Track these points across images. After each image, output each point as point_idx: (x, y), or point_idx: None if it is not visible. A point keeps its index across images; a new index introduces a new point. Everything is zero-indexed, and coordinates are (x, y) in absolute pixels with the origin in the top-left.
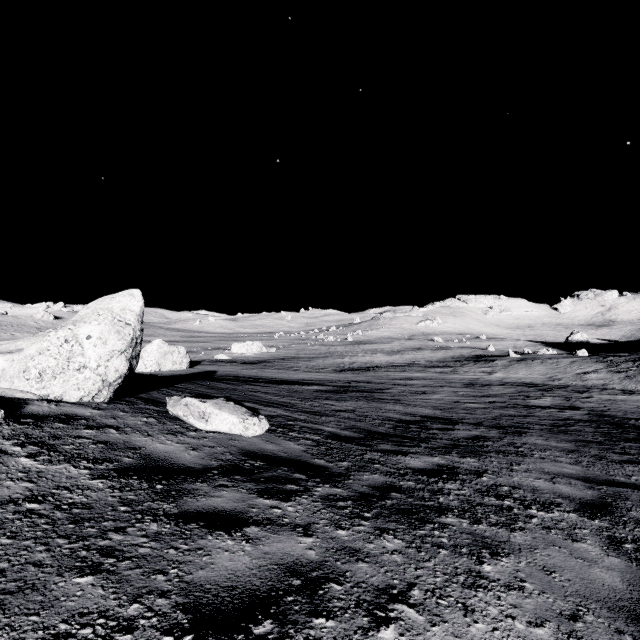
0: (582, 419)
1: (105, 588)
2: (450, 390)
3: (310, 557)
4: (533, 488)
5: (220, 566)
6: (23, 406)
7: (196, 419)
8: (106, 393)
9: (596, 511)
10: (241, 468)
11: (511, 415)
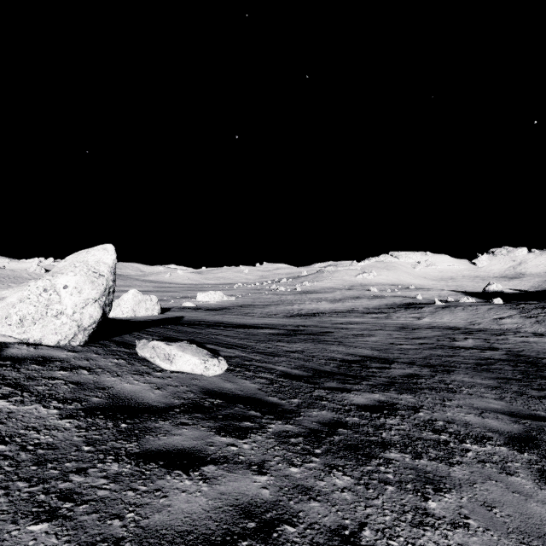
0: (501, 358)
1: (59, 536)
2: (385, 333)
3: (264, 497)
4: (465, 423)
5: (176, 508)
6: (3, 349)
7: (162, 360)
8: (81, 337)
9: (524, 444)
10: (201, 406)
11: (439, 355)
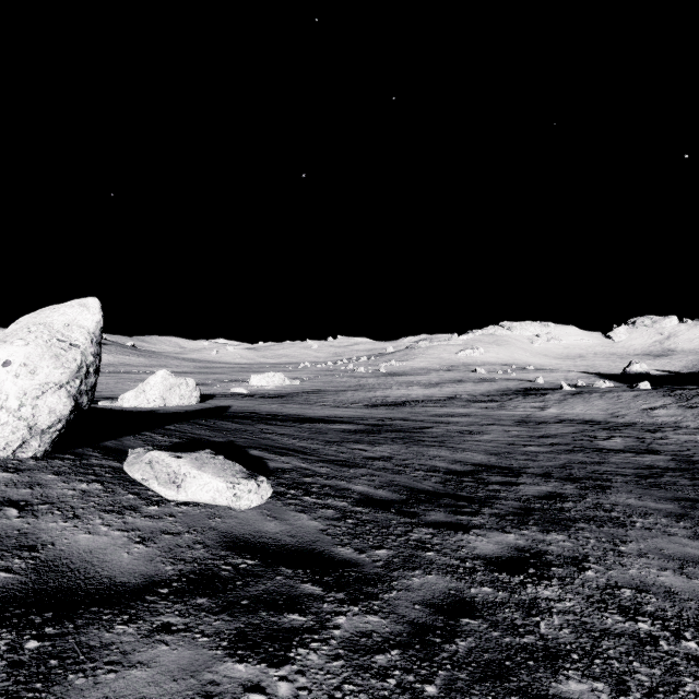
0: (669, 467)
1: None
2: (501, 429)
3: None
4: (666, 590)
5: None
6: None
7: (162, 484)
8: (37, 444)
9: None
10: (214, 577)
11: (582, 462)
